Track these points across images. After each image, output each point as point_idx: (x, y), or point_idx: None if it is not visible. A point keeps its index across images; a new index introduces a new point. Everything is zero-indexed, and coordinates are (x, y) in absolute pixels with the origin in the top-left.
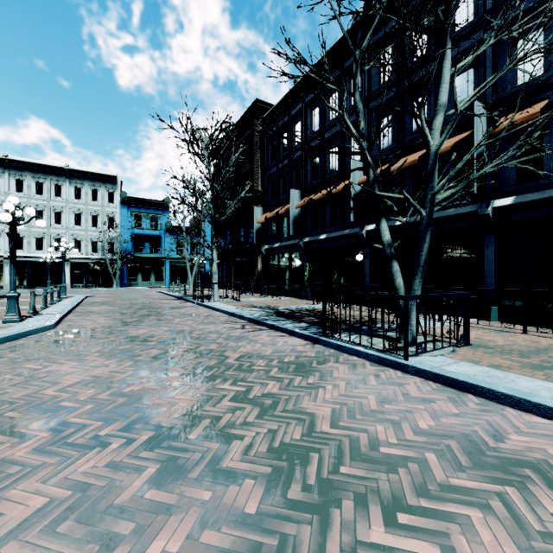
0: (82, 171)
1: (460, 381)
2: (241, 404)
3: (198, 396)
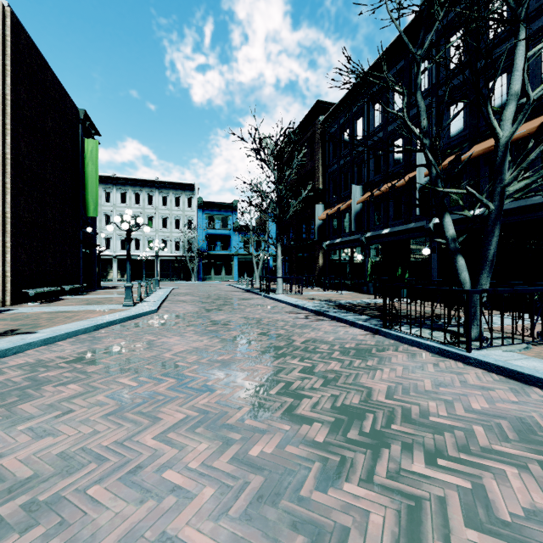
0: (168, 182)
1: (526, 374)
2: (308, 375)
3: (273, 367)
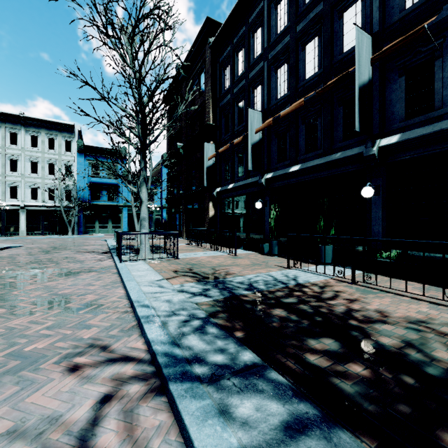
0: (38, 119)
1: None
2: None
3: None
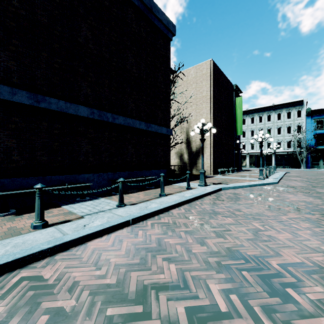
0: (281, 104)
1: None
2: None
3: None
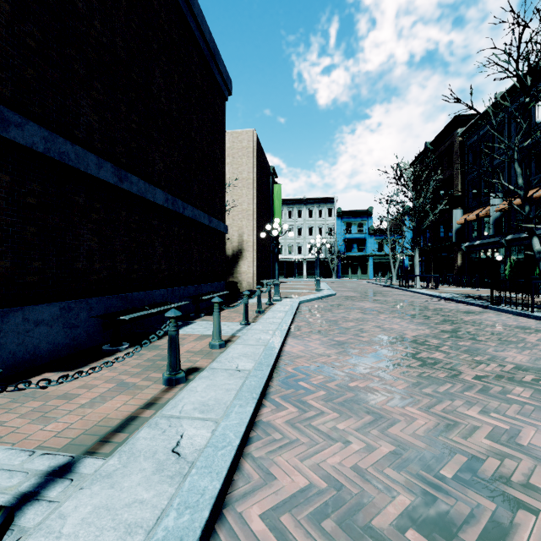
0: (313, 198)
1: None
2: (435, 315)
3: (418, 312)
